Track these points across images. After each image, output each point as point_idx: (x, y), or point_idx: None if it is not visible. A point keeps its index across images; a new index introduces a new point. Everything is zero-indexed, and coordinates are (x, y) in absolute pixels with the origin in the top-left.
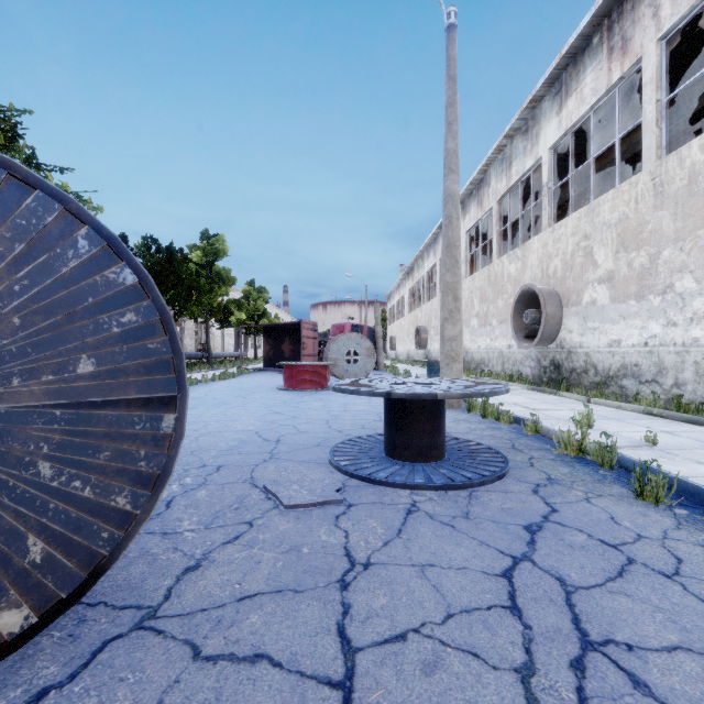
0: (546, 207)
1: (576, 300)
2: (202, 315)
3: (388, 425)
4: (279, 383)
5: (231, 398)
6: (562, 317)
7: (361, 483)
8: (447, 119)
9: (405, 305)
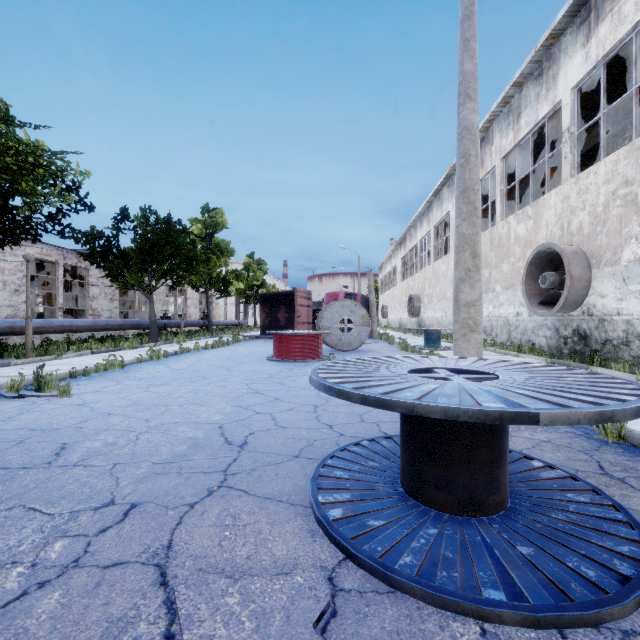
0: (567, 155)
1: (612, 259)
2: (203, 284)
3: (409, 442)
4: (271, 352)
5: (214, 371)
6: (591, 279)
7: (367, 581)
8: (462, 35)
9: (397, 274)
